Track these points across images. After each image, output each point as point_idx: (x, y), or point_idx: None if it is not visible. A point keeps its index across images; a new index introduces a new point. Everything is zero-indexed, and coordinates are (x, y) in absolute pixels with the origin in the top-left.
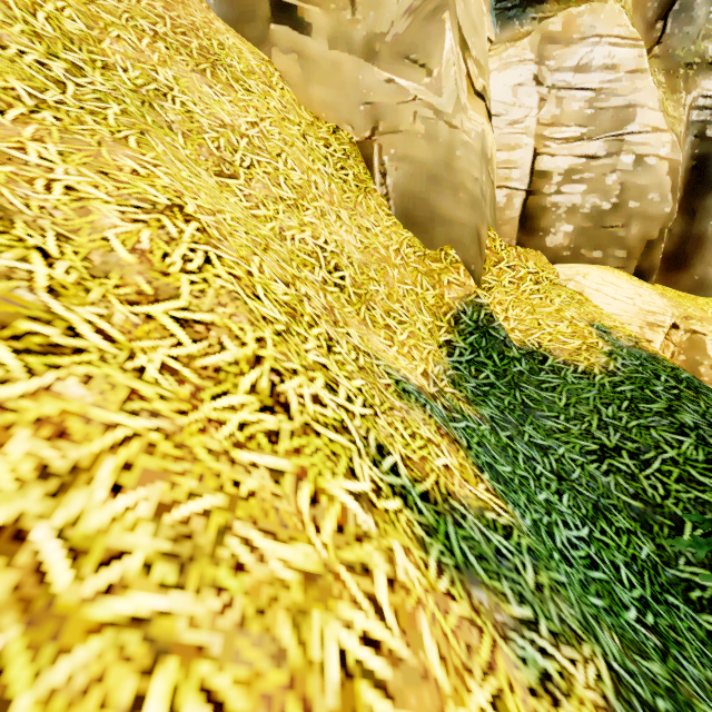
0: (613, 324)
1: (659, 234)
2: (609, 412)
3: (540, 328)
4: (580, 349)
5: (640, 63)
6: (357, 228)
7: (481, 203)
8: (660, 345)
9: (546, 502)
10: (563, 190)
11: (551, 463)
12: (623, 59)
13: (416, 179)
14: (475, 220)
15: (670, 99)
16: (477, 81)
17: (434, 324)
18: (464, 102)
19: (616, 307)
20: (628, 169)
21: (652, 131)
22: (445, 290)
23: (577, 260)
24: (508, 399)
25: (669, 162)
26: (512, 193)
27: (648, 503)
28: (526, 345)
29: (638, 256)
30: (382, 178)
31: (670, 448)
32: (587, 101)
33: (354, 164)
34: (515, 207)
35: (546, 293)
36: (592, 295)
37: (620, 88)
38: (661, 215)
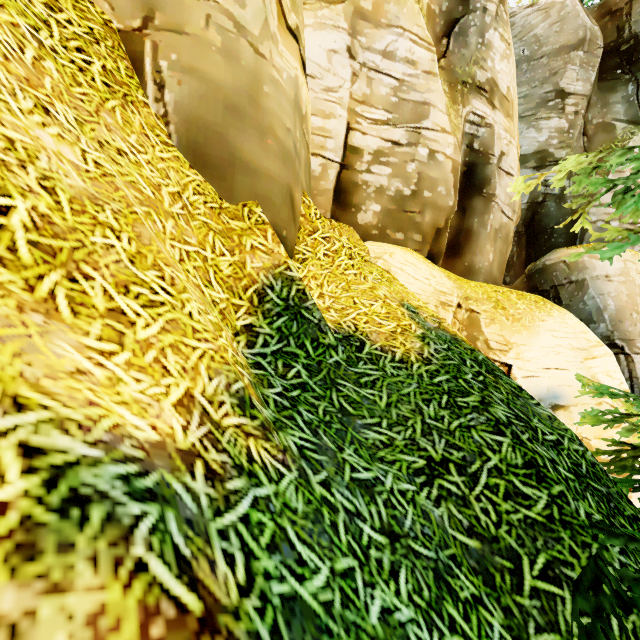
0: (418, 303)
1: (445, 223)
2: (431, 411)
3: (355, 308)
4: (395, 333)
5: (433, 67)
6: (95, 143)
7: (294, 160)
8: (451, 323)
9: (383, 619)
10: (373, 170)
11: (380, 512)
12: (421, 58)
13: (209, 104)
14: (287, 178)
15: (452, 108)
16: (290, 15)
17: (229, 302)
18: (274, 30)
19: (417, 286)
20: (423, 161)
21: (441, 131)
22: (247, 257)
23: (384, 240)
24: (324, 406)
25: (452, 162)
26: (327, 163)
27: (484, 538)
28: (343, 327)
29: (430, 241)
30: (158, 91)
31: (492, 454)
32: (393, 89)
33: (107, 54)
34: (330, 178)
35: (360, 269)
36: (397, 274)
37: (418, 84)
38: (446, 207)
